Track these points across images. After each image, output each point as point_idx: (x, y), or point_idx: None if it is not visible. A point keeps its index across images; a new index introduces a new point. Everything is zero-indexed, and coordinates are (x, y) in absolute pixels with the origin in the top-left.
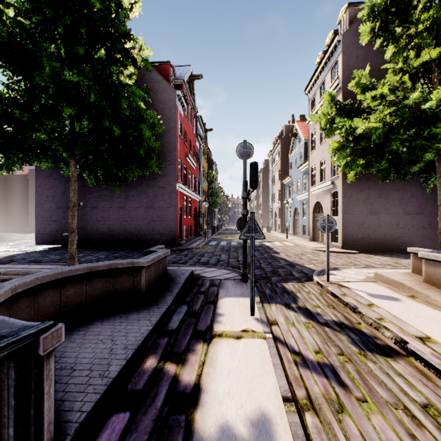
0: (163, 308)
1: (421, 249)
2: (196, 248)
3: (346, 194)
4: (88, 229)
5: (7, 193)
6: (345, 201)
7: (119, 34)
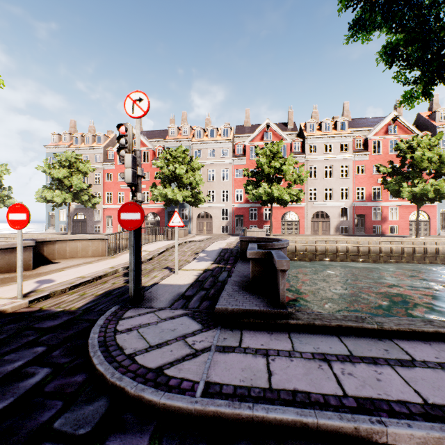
0: (235, 275)
1: None
2: None
3: None
4: None
5: None
6: None
7: None
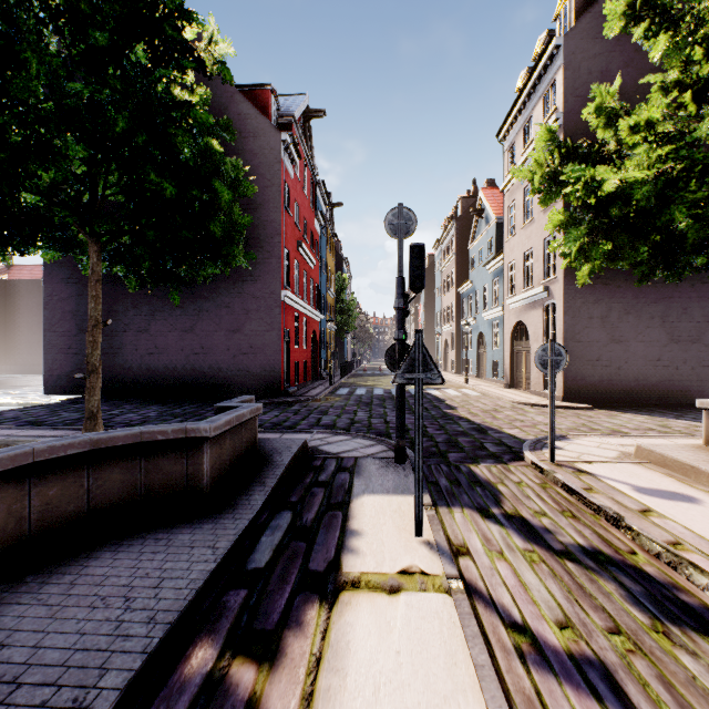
0: (244, 519)
1: None
2: (314, 400)
3: (571, 308)
4: (132, 368)
5: (10, 310)
6: (569, 320)
7: (171, 11)
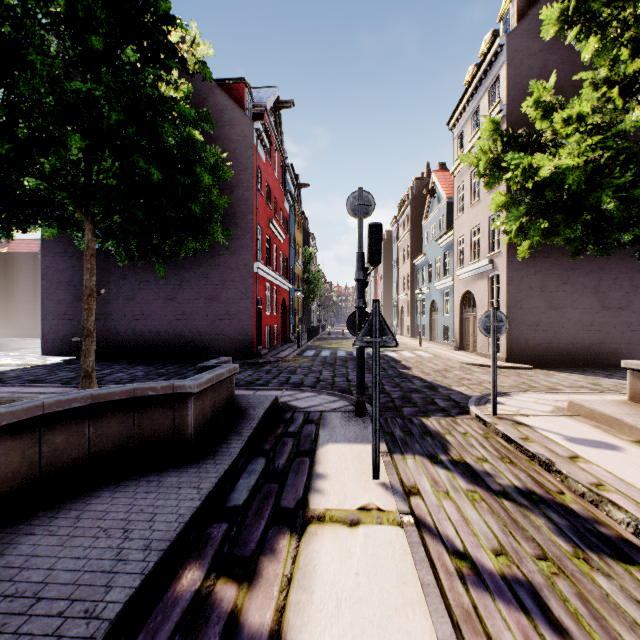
0: (224, 464)
1: None
2: (283, 360)
3: (513, 279)
4: (121, 332)
5: (9, 280)
6: (511, 289)
7: (158, 18)
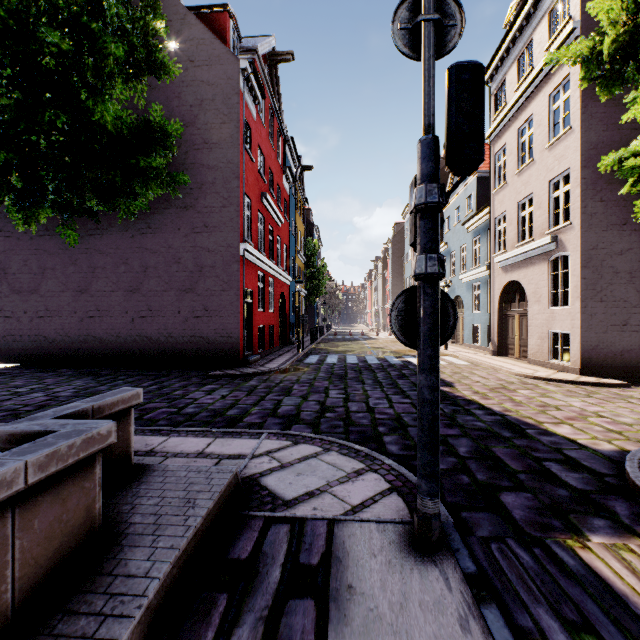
0: None
1: None
2: (277, 371)
3: (591, 260)
4: (70, 333)
5: None
6: (588, 275)
7: None
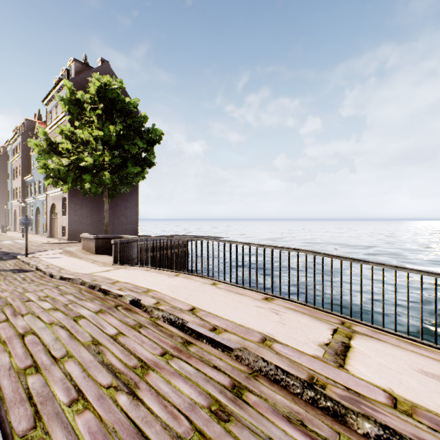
0: None
1: (86, 234)
2: None
3: (73, 200)
4: None
5: None
6: (71, 205)
7: None
